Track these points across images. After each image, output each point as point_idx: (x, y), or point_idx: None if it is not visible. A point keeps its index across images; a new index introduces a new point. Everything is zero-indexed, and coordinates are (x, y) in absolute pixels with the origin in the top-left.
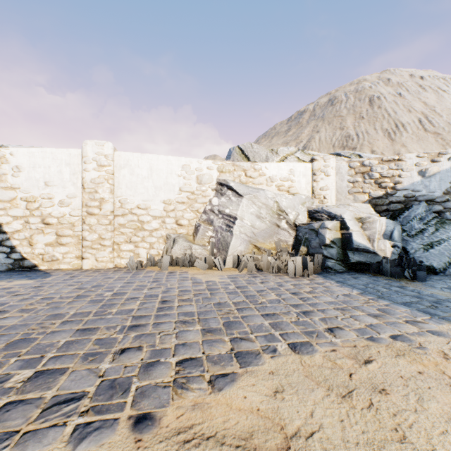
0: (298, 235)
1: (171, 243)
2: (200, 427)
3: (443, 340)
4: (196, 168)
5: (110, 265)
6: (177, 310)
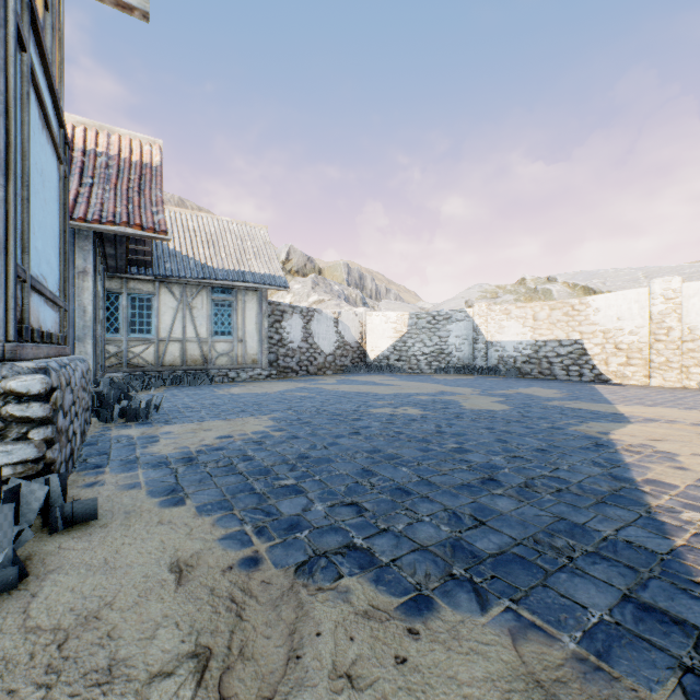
0: None
1: None
2: None
3: None
4: None
5: (677, 385)
6: None
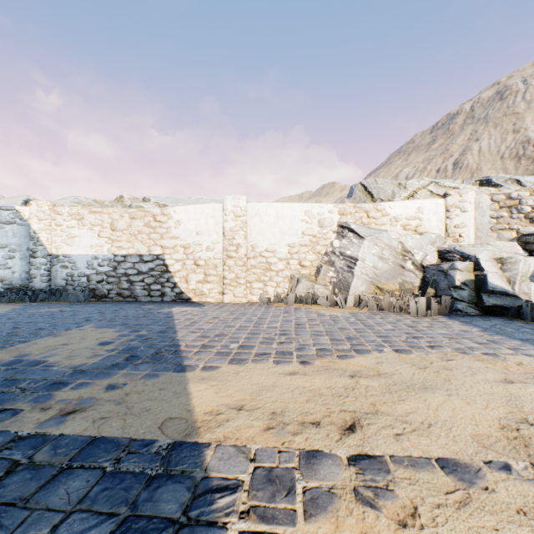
0: (425, 276)
1: (295, 282)
2: (333, 366)
3: (530, 358)
4: (317, 213)
5: (244, 300)
6: (309, 329)
